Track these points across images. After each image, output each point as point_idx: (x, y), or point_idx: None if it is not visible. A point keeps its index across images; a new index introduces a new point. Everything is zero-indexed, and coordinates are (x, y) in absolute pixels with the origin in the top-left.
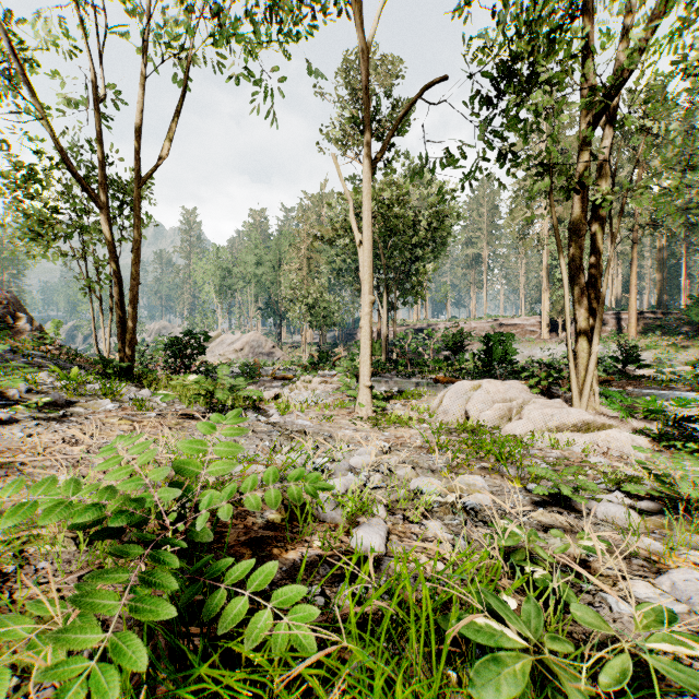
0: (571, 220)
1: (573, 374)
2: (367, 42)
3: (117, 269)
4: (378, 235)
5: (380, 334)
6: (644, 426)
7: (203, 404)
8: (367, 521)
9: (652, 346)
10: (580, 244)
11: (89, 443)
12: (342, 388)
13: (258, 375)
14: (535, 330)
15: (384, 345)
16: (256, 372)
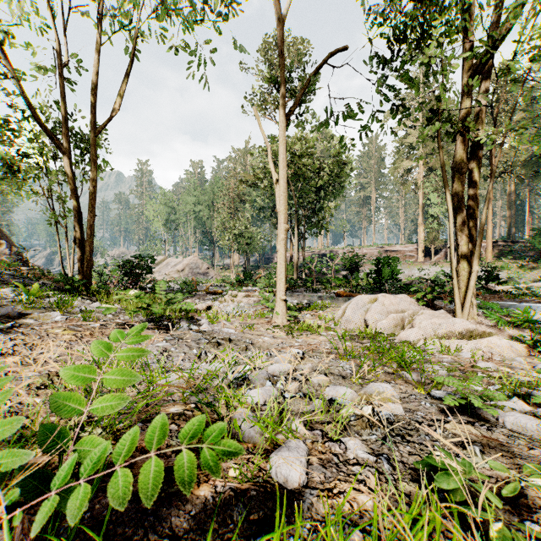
0: (454, 159)
1: (457, 289)
2: (282, 13)
3: (77, 203)
4: (290, 179)
5: (292, 258)
6: (518, 333)
7: (144, 315)
8: (286, 444)
9: (505, 267)
10: (462, 180)
11: (25, 354)
12: (262, 301)
13: (194, 290)
14: (413, 255)
15: (296, 267)
16: (193, 288)
